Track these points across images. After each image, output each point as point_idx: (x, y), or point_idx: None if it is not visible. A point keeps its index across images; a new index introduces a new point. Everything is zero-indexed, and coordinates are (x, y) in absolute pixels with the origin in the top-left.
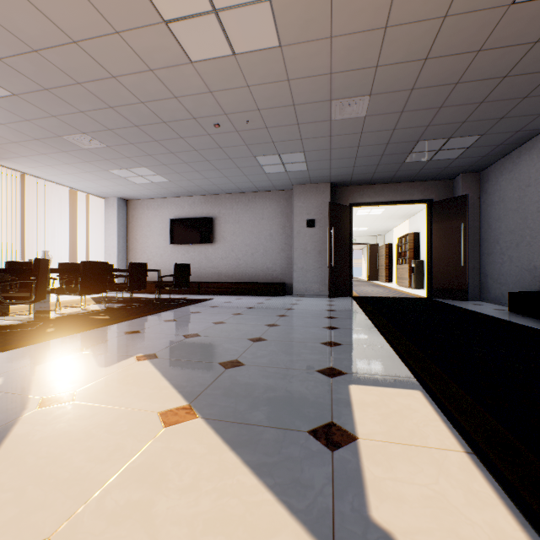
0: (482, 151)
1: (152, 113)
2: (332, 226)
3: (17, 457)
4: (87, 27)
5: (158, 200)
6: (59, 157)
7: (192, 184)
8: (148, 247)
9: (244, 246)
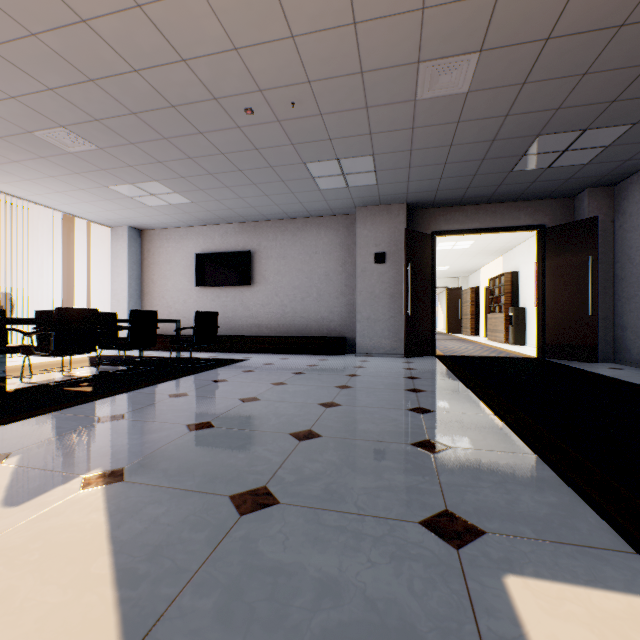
0: (626, 152)
1: (152, 90)
2: (409, 261)
3: None
4: None
5: (180, 229)
6: (38, 166)
7: (223, 206)
8: (167, 291)
9: (291, 289)
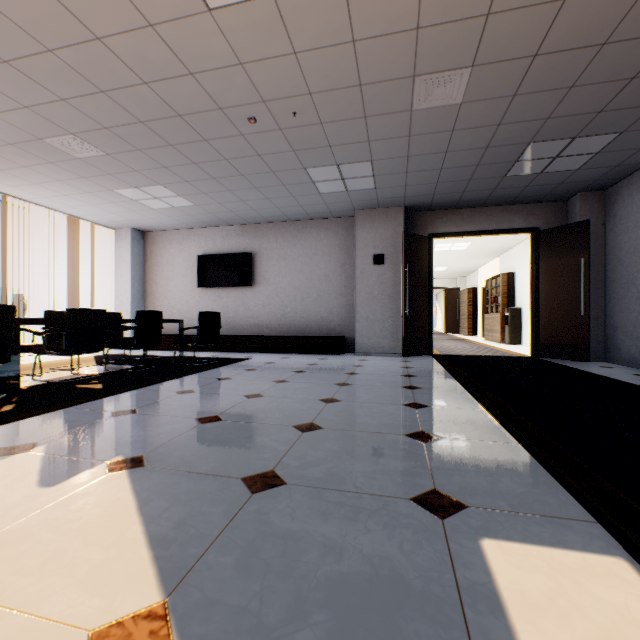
0: (615, 158)
1: (161, 101)
2: (407, 263)
3: None
4: None
5: (182, 231)
6: (46, 171)
7: (225, 209)
8: (170, 291)
9: (291, 290)
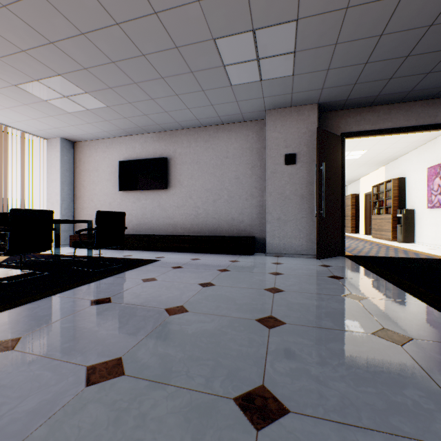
0: None
1: None
2: (322, 161)
3: None
4: None
5: (106, 140)
6: None
7: (137, 111)
8: (95, 195)
9: (204, 192)
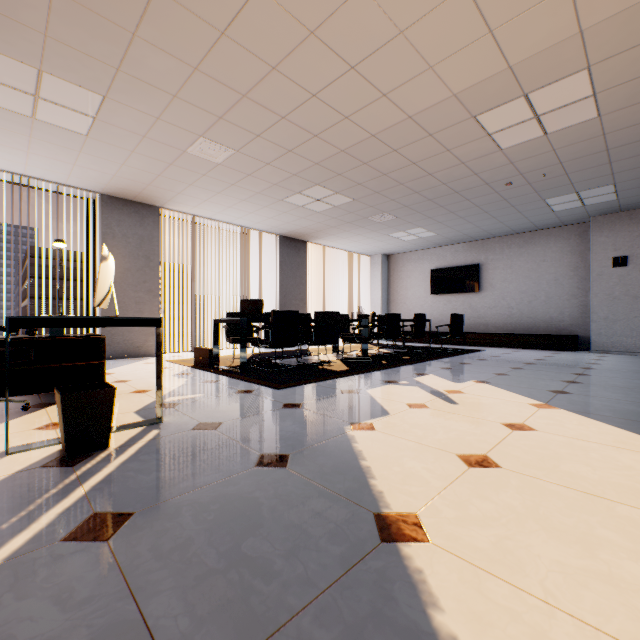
0: None
1: (448, 189)
2: None
3: (470, 405)
4: (427, 154)
5: (417, 252)
6: (355, 231)
7: (459, 234)
8: (407, 298)
9: (517, 294)
